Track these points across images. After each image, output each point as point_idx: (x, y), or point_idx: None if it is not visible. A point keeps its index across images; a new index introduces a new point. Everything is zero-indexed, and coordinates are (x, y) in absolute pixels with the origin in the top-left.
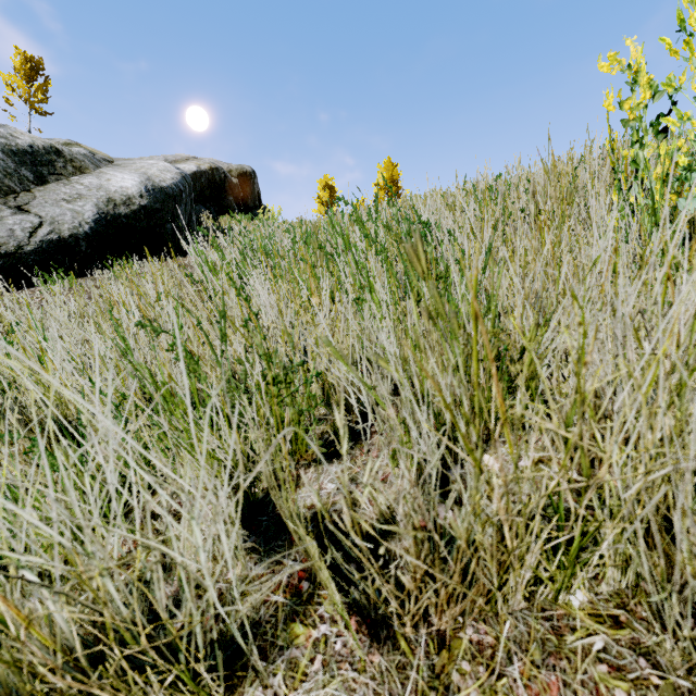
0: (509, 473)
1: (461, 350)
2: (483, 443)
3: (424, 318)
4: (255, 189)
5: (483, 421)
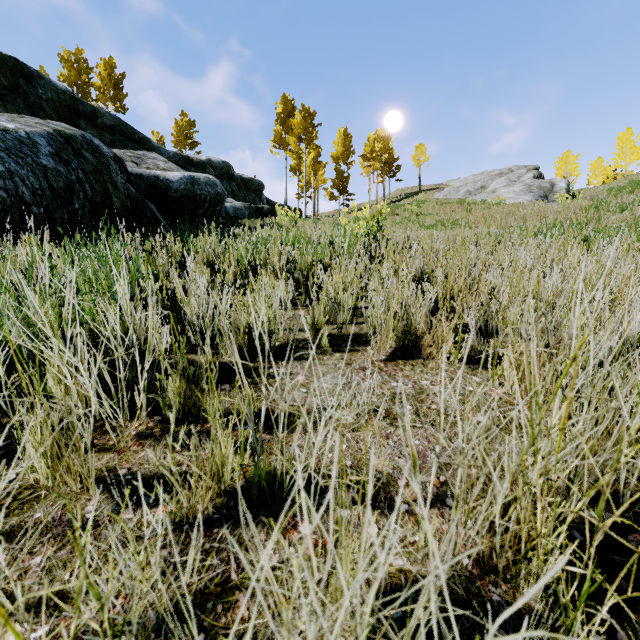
0: None
1: None
2: None
3: None
4: None
5: None
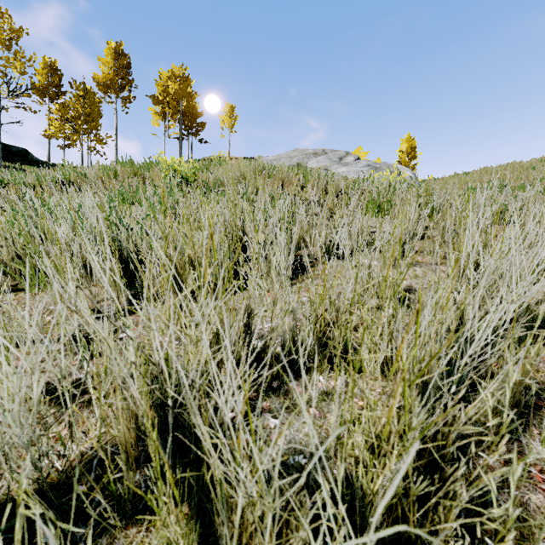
0: None
1: None
2: None
3: None
4: None
5: None
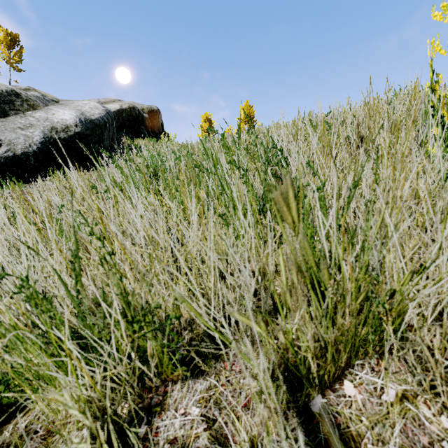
0: (373, 410)
1: (331, 297)
2: (344, 371)
3: (294, 268)
4: (159, 121)
5: (346, 353)
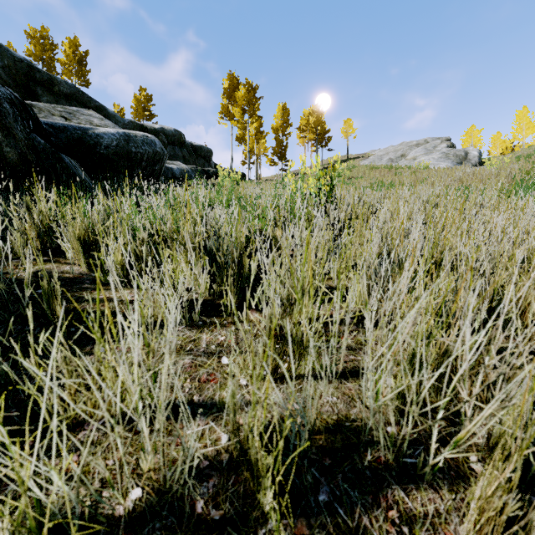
0: None
1: None
2: None
3: None
4: None
5: None
